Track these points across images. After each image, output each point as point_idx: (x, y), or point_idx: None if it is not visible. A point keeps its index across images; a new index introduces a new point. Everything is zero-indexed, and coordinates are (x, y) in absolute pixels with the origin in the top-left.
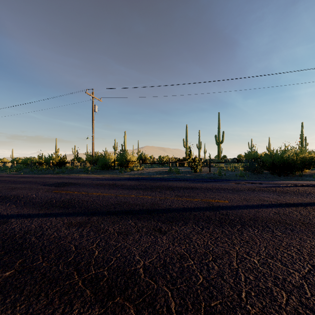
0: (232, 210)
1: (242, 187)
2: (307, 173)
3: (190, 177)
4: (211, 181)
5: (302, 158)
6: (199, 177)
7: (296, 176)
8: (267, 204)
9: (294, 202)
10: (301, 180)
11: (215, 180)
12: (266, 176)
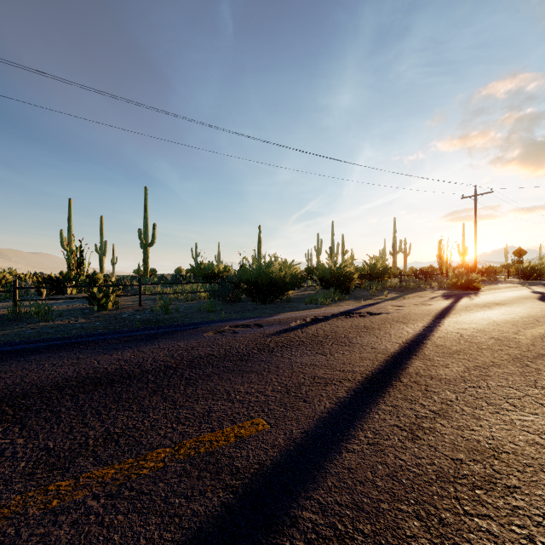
0: (322, 479)
1: (242, 344)
2: (292, 297)
3: (91, 328)
4: (157, 334)
5: (291, 274)
6: (116, 324)
7: (283, 303)
8: (348, 396)
9: (368, 370)
10: (299, 310)
11: (165, 329)
12: (247, 307)
